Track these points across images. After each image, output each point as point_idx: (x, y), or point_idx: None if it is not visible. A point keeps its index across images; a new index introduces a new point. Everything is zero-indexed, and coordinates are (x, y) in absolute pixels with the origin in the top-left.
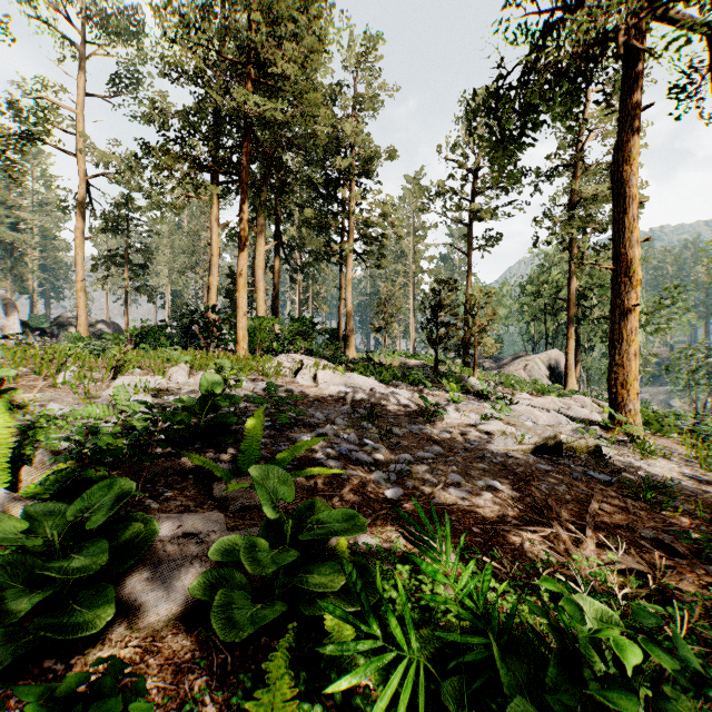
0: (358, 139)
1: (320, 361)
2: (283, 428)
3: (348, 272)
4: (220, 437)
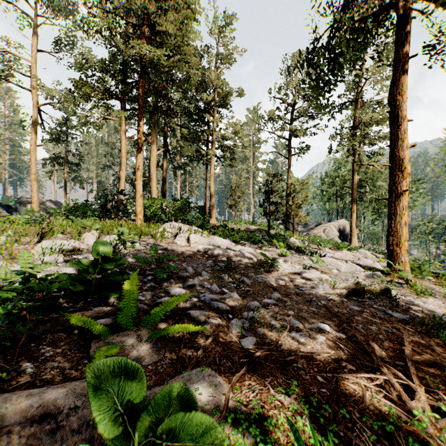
0: (218, 82)
1: (193, 227)
2: (161, 281)
3: (211, 169)
4: (109, 292)
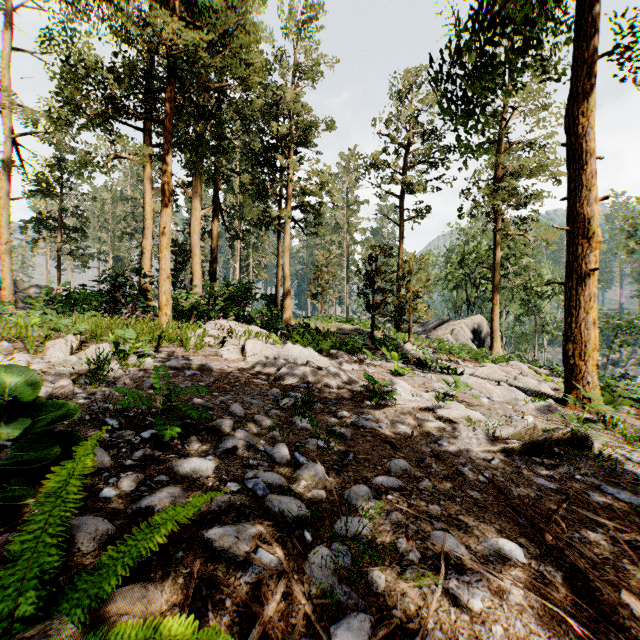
0: (295, 106)
1: (254, 328)
2: (171, 441)
3: (286, 238)
4: (25, 486)
